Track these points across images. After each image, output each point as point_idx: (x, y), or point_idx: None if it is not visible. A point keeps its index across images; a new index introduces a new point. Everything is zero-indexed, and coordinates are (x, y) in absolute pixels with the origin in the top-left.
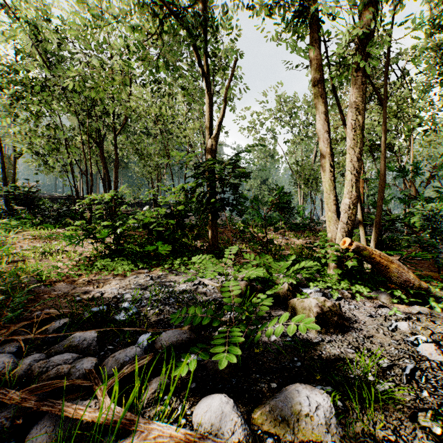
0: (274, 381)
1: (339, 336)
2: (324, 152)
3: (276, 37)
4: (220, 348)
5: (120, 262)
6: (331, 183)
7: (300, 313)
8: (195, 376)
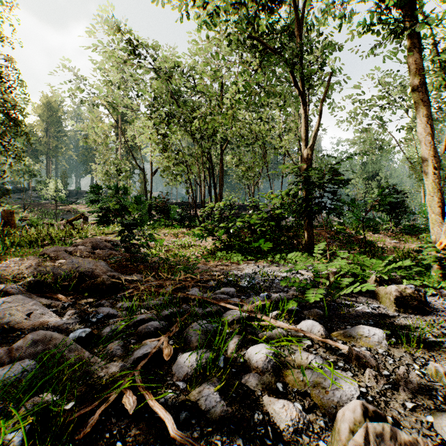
0: (350, 326)
1: (416, 316)
2: (426, 155)
3: (371, 52)
4: (312, 294)
5: (233, 254)
6: (434, 185)
7: (384, 299)
8: (297, 315)
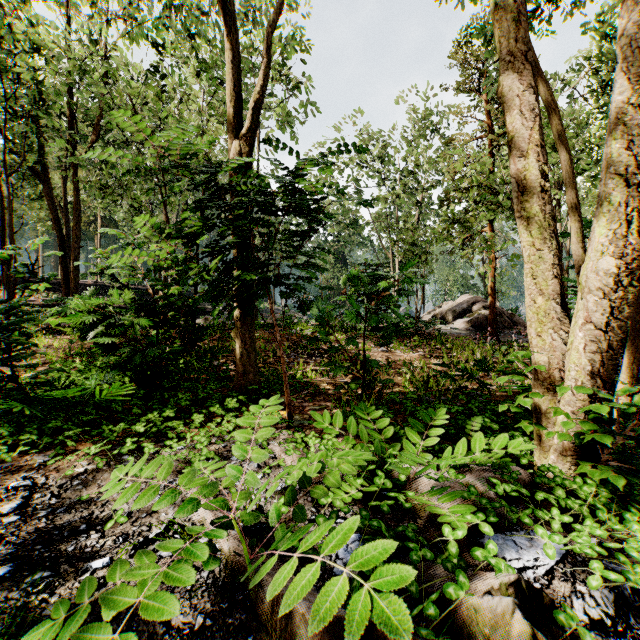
0: None
1: None
2: (522, 141)
3: None
4: None
5: None
6: (543, 220)
7: None
8: None
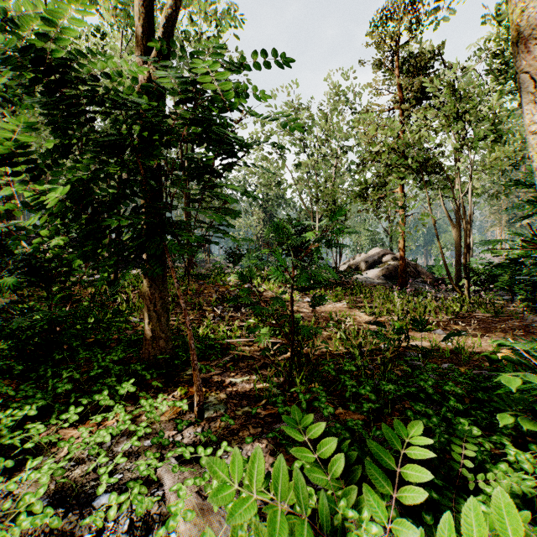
0: None
1: None
2: None
3: None
4: None
5: None
6: None
7: None
8: None
